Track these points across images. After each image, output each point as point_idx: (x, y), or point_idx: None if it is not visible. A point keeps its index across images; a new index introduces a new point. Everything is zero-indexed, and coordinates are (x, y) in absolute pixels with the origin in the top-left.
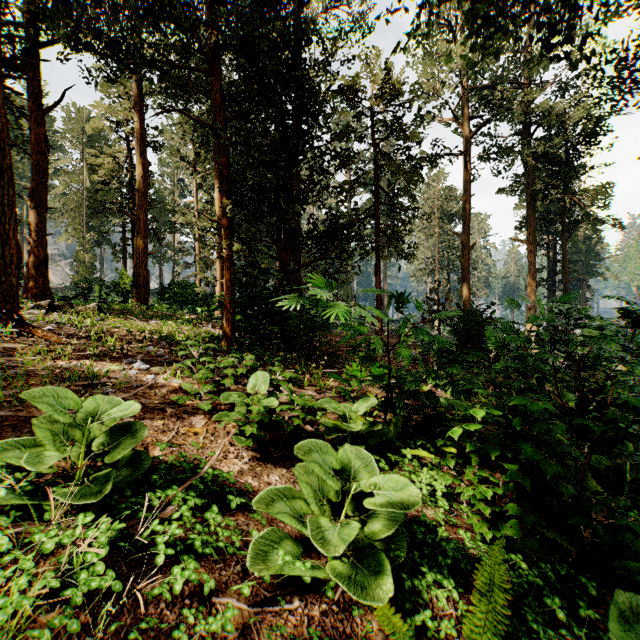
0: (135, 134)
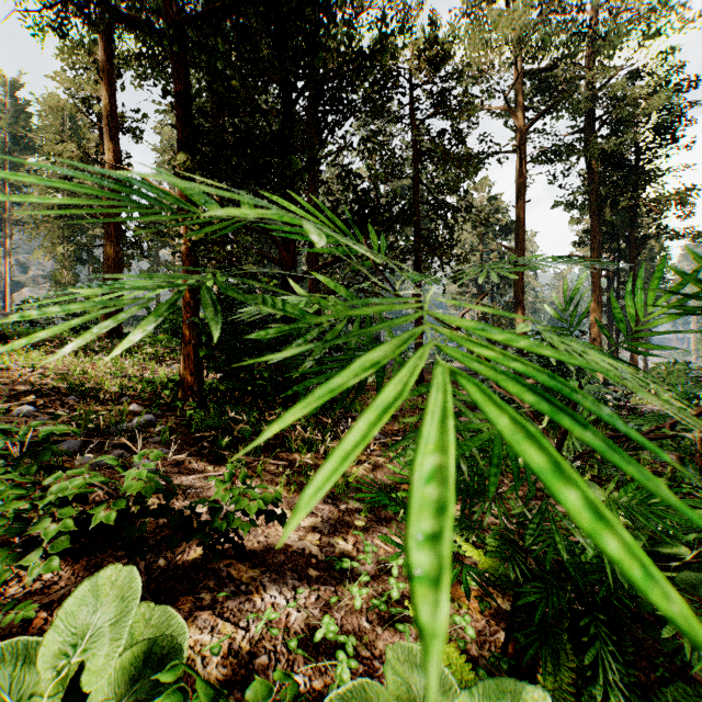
0: (103, 112)
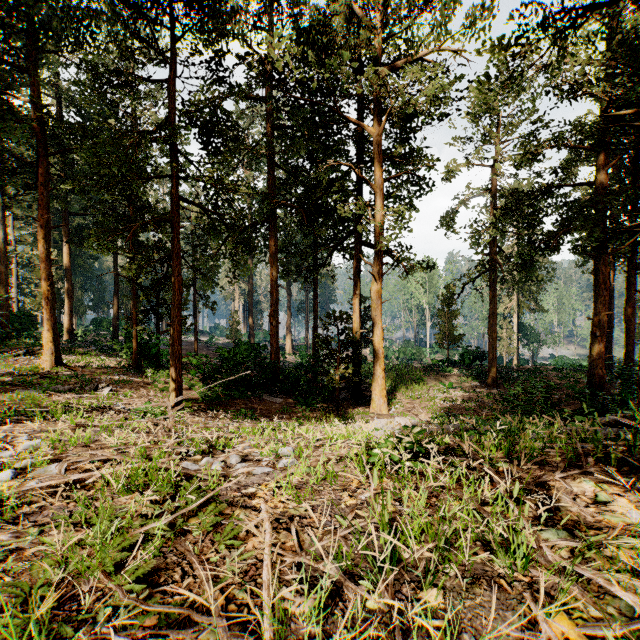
0: None
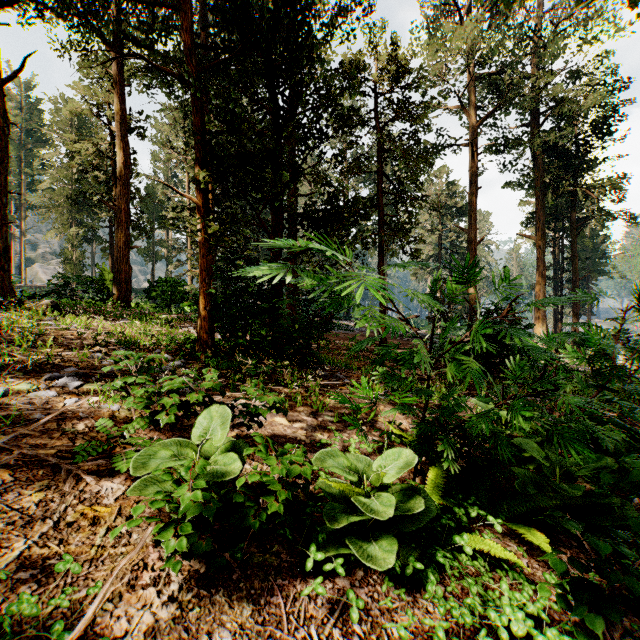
0: (116, 116)
